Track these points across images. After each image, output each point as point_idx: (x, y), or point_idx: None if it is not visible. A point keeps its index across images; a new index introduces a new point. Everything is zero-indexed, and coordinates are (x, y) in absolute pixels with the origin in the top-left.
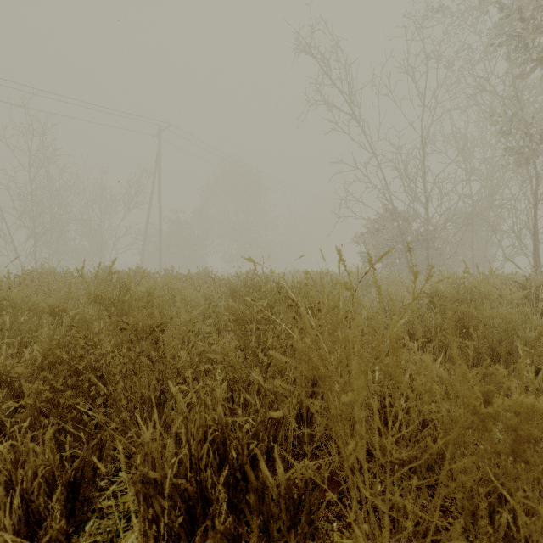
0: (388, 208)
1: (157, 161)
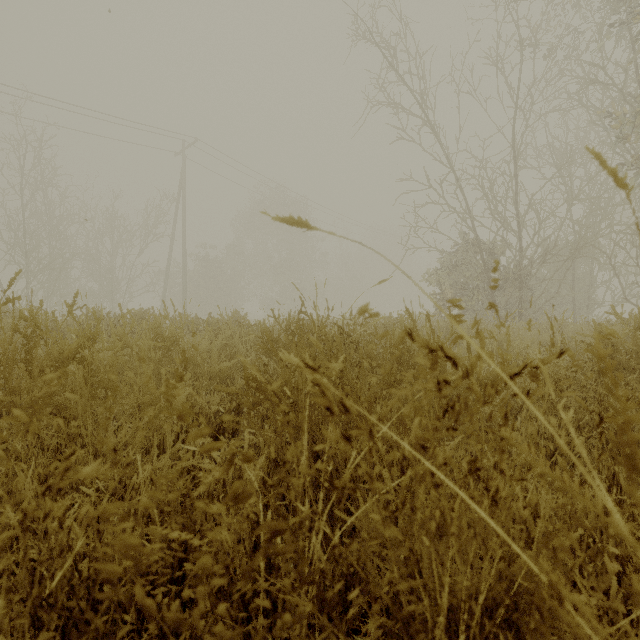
0: (467, 238)
1: (181, 184)
